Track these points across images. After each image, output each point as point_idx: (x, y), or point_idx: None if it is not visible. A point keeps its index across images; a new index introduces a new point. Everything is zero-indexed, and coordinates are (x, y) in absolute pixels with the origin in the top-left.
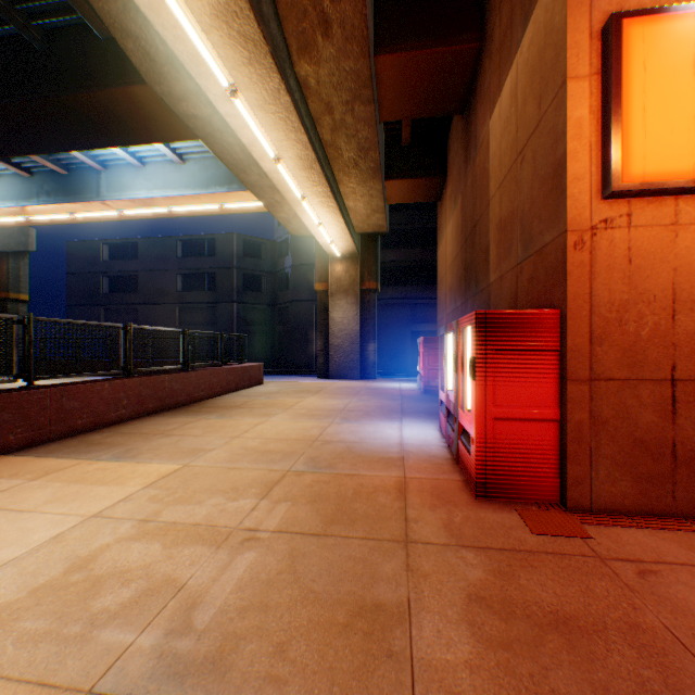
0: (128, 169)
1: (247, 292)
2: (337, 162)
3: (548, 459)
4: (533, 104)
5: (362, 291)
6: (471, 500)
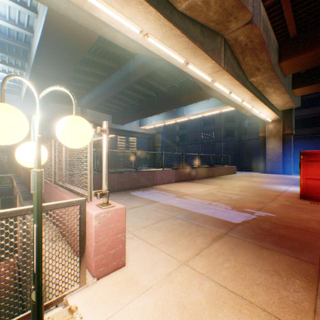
0: (191, 105)
1: (226, 137)
2: (265, 94)
3: None
4: None
5: (282, 135)
6: (297, 198)
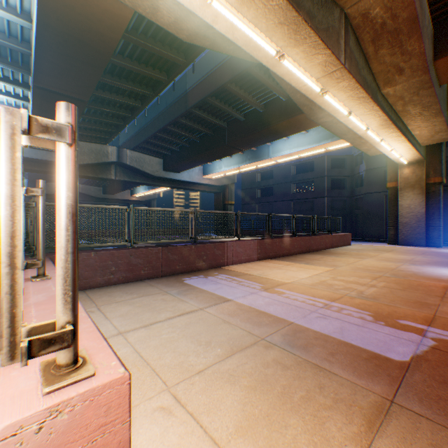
0: (280, 142)
1: (332, 190)
2: (405, 117)
3: None
4: None
5: (426, 185)
6: None
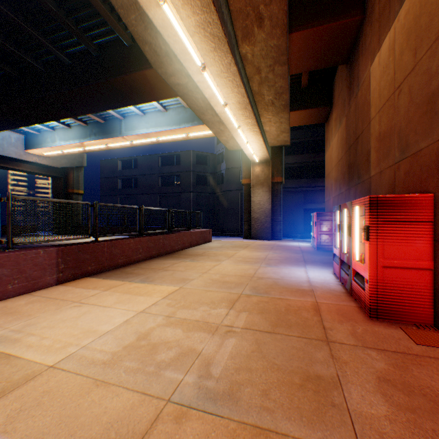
0: (136, 117)
1: (198, 186)
2: (260, 103)
3: (424, 296)
4: (409, 54)
5: (272, 183)
6: (366, 319)
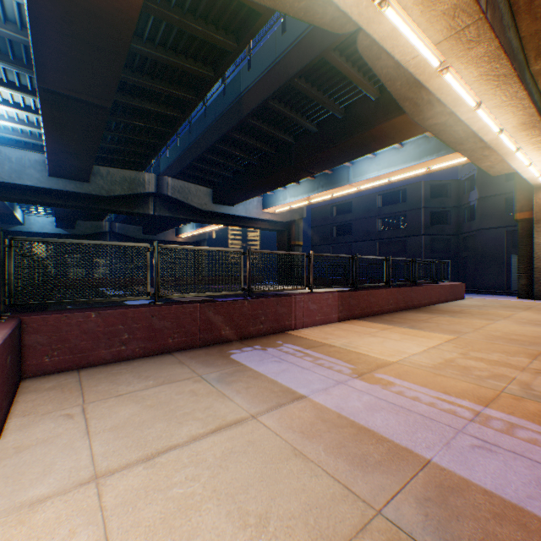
0: (364, 161)
1: (431, 226)
2: None
3: None
4: None
5: None
6: None
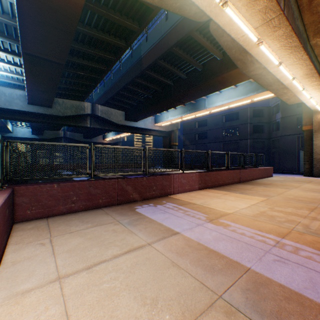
0: (214, 96)
1: (253, 134)
2: None
3: None
4: None
5: None
6: None
